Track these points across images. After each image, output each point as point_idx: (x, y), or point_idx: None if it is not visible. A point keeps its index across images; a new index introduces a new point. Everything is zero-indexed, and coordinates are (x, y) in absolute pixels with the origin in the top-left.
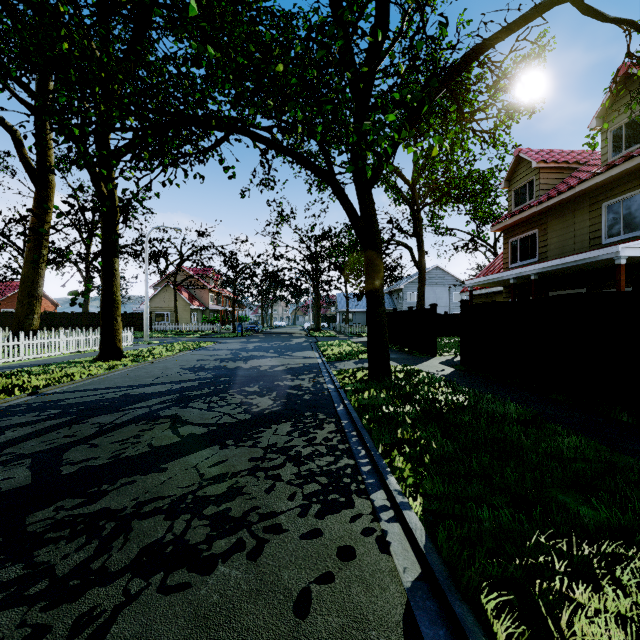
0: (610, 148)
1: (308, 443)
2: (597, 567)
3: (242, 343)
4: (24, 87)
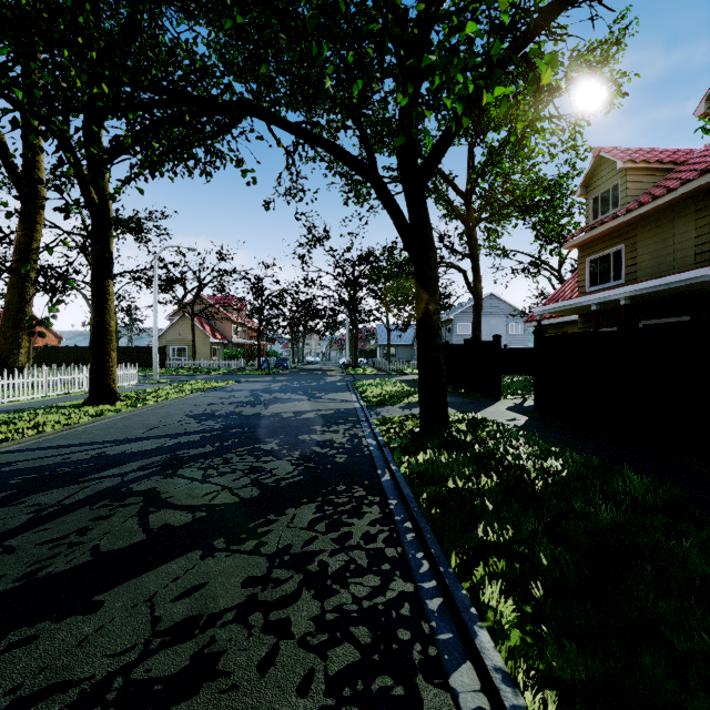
0: None
1: (339, 545)
2: None
3: (267, 382)
4: None
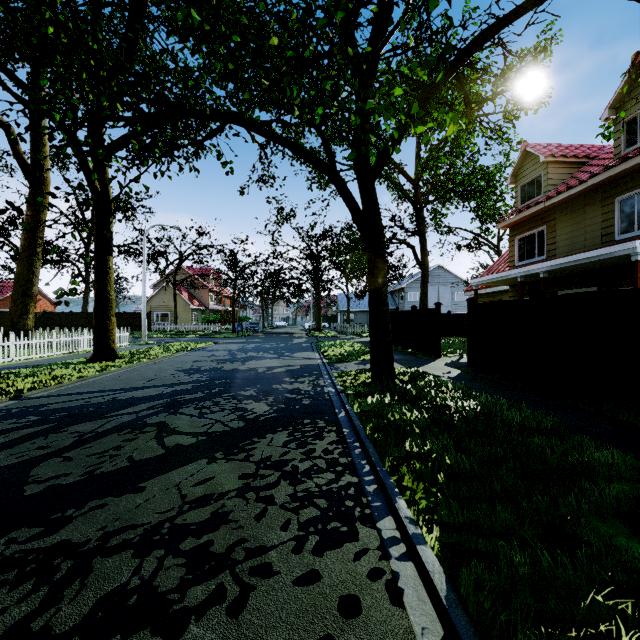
0: (624, 140)
1: (306, 456)
2: None
3: (241, 343)
4: (12, 77)
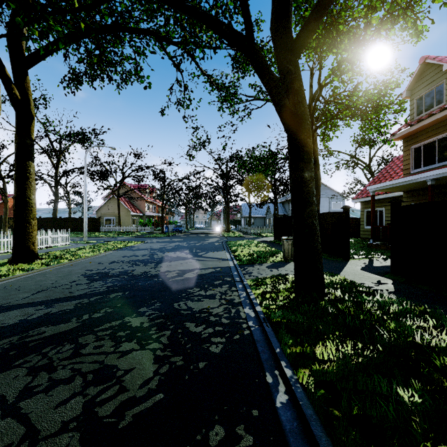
0: None
1: None
2: None
3: (164, 242)
4: None
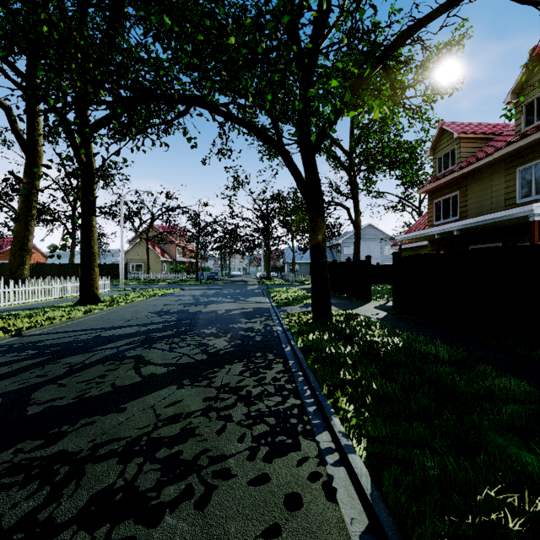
0: (523, 120)
1: (258, 383)
2: None
3: (203, 290)
4: (12, 67)
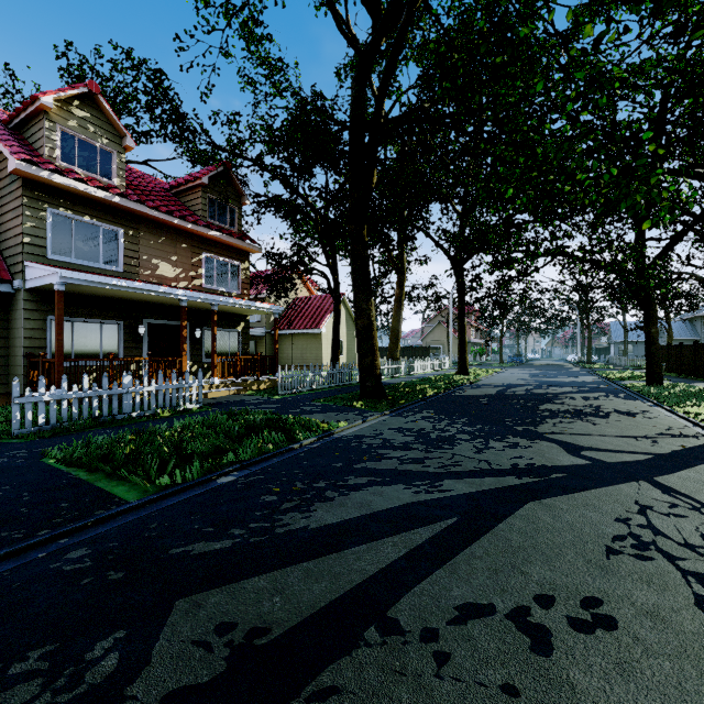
0: None
1: (615, 395)
2: (698, 403)
3: (524, 370)
4: (435, 242)
